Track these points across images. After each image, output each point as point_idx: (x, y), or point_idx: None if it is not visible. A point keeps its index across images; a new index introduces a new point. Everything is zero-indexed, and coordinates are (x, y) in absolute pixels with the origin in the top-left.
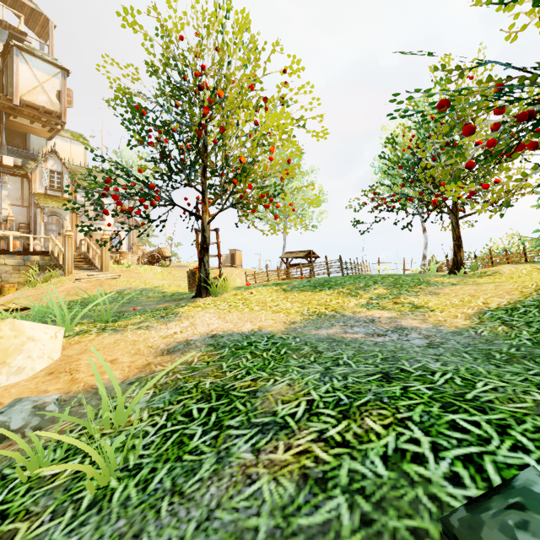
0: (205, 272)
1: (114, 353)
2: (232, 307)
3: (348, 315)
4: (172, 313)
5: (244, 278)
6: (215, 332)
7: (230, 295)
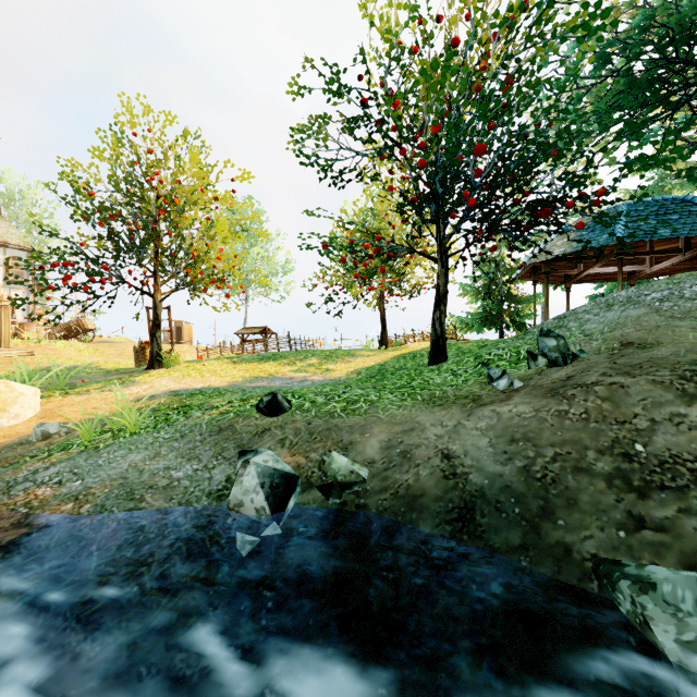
0: (158, 347)
1: (91, 405)
2: (186, 375)
3: (278, 376)
4: (129, 381)
5: (195, 356)
6: (174, 389)
7: (183, 367)
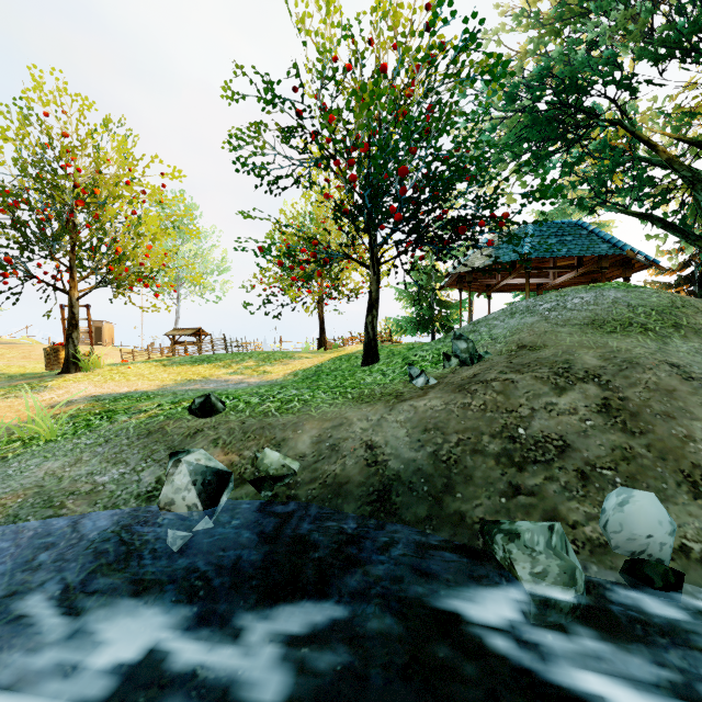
0: (74, 349)
1: None
2: (108, 379)
3: (212, 379)
4: (40, 386)
5: (118, 359)
6: (95, 394)
7: (105, 371)
